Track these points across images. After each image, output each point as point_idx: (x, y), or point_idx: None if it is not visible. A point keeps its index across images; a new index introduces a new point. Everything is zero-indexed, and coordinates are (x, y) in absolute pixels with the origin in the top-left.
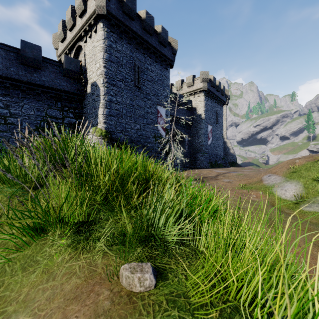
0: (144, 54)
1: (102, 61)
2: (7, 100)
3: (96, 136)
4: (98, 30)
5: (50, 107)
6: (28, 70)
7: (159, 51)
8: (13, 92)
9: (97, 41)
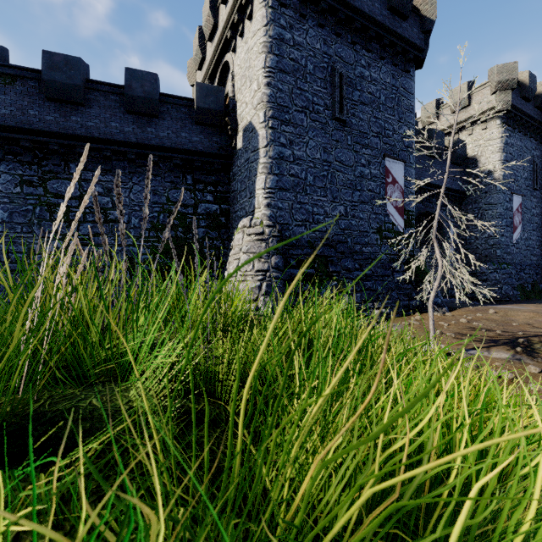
0: (354, 45)
1: (263, 73)
2: (108, 181)
3: (250, 236)
4: (256, 11)
5: (174, 186)
6: (138, 121)
7: (389, 30)
8: (117, 165)
9: (253, 36)
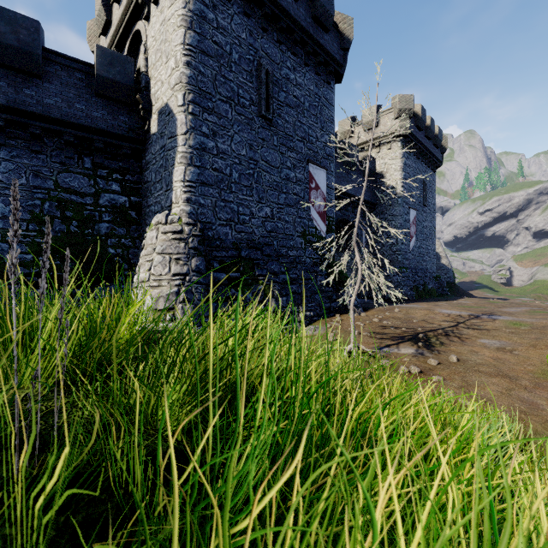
0: (280, 44)
1: (182, 50)
2: None
3: (166, 235)
4: None
5: (66, 168)
6: (9, 78)
7: (313, 38)
8: None
9: (170, 5)
